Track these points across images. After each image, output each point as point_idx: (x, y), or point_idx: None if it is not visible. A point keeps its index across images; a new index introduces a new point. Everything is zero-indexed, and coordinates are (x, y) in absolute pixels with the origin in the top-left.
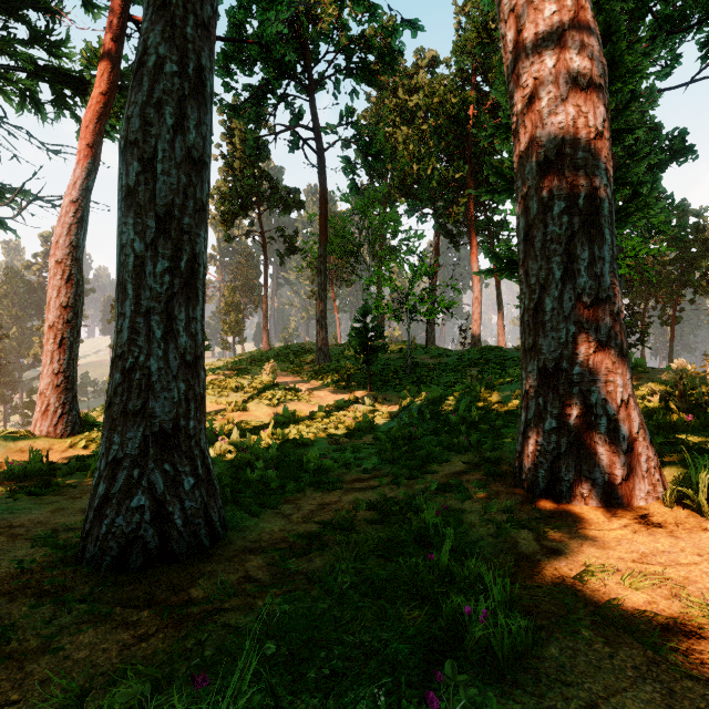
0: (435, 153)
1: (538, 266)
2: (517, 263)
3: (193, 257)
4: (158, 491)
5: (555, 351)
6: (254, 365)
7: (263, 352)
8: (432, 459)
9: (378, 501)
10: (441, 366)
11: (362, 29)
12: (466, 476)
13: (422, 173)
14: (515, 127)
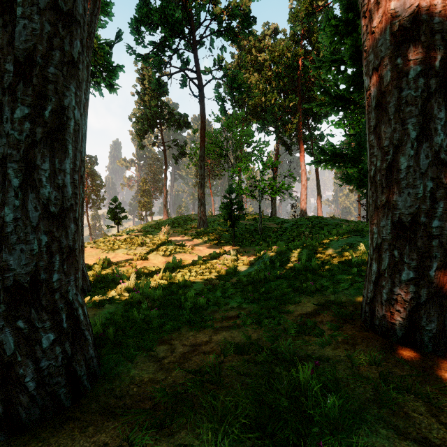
0: (276, 90)
1: (392, 128)
2: (338, 155)
3: (60, 108)
4: (8, 351)
5: (412, 206)
6: (157, 228)
7: (163, 221)
8: (286, 299)
9: (244, 345)
10: (282, 229)
11: (229, 2)
12: (319, 317)
13: (268, 102)
14: (367, 8)
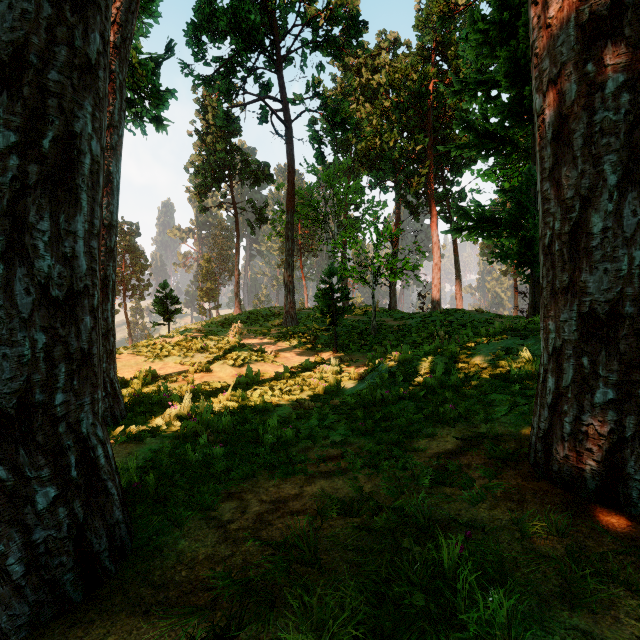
0: (397, 128)
1: (579, 171)
2: (488, 220)
3: (67, 136)
4: None
5: (610, 289)
6: (224, 327)
7: (233, 316)
8: (414, 431)
9: (353, 502)
10: (405, 327)
11: None
12: (464, 459)
13: (385, 145)
14: None
